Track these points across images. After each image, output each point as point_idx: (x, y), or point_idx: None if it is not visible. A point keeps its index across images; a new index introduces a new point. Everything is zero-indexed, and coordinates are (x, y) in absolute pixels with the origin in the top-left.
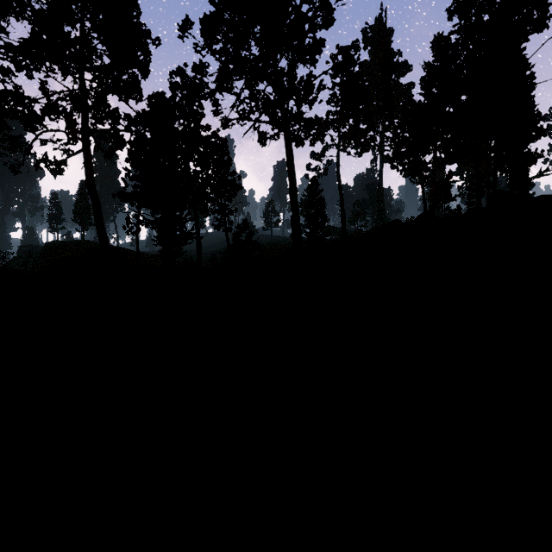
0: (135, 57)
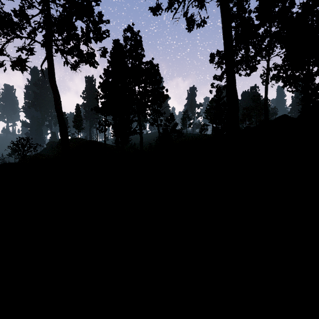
0: None
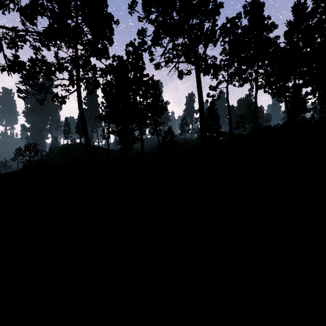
0: (105, 33)
